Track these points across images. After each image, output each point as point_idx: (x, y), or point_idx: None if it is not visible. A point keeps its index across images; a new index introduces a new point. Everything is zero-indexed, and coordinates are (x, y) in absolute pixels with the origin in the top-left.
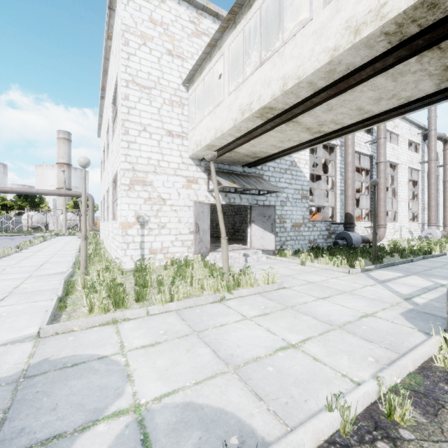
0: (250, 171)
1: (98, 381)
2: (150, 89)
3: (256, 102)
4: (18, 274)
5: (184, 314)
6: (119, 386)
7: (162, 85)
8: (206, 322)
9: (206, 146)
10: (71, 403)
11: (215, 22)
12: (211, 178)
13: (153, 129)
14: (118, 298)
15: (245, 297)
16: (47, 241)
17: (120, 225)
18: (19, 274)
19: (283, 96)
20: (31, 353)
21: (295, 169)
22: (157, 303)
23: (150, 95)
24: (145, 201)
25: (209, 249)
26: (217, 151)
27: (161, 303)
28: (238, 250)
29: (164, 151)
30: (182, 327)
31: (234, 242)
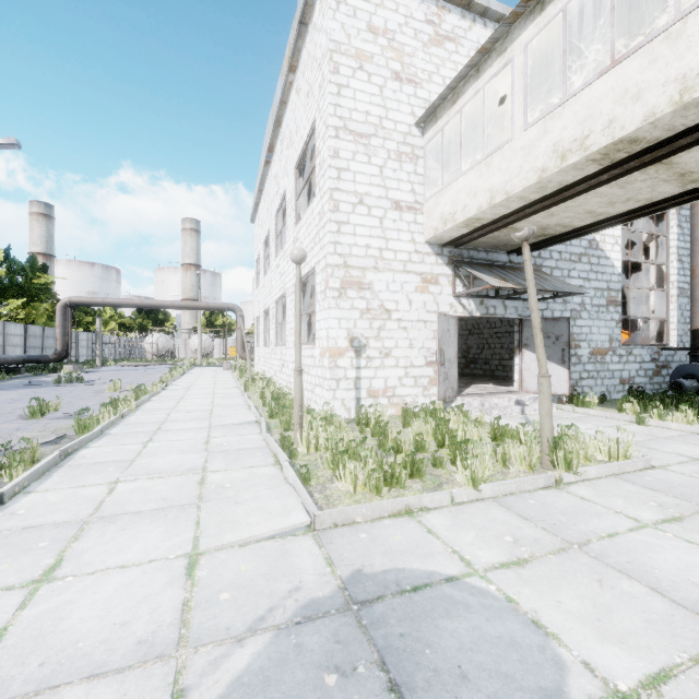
0: (520, 260)
1: (490, 628)
2: (368, 137)
3: (600, 133)
4: (193, 422)
5: (514, 507)
6: (539, 643)
7: (386, 130)
8: (571, 526)
9: (465, 221)
10: (484, 669)
11: (464, 17)
12: (460, 275)
13: (373, 200)
14: (391, 471)
15: (595, 482)
16: (188, 374)
17: (327, 351)
18: (193, 421)
19: (674, 115)
20: (326, 558)
21: (596, 253)
22: (465, 484)
23: (368, 147)
24: (361, 315)
25: (456, 391)
26: (481, 229)
27: (470, 484)
28: (503, 395)
29: (388, 234)
30: (537, 533)
31: (474, 380)
